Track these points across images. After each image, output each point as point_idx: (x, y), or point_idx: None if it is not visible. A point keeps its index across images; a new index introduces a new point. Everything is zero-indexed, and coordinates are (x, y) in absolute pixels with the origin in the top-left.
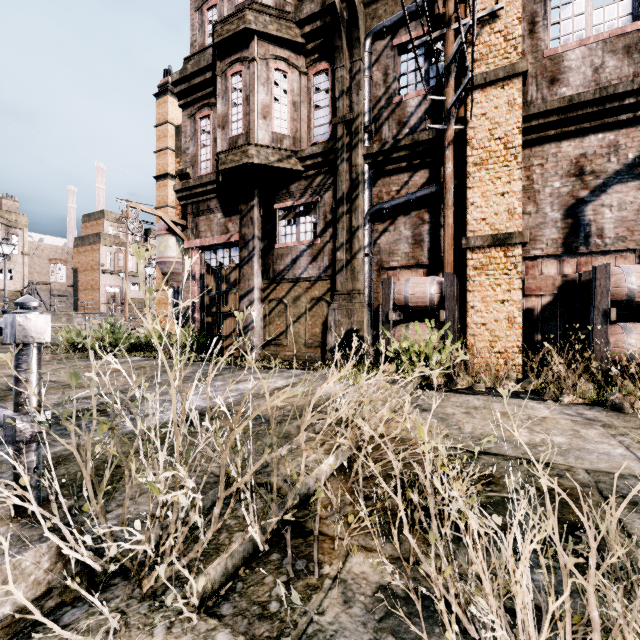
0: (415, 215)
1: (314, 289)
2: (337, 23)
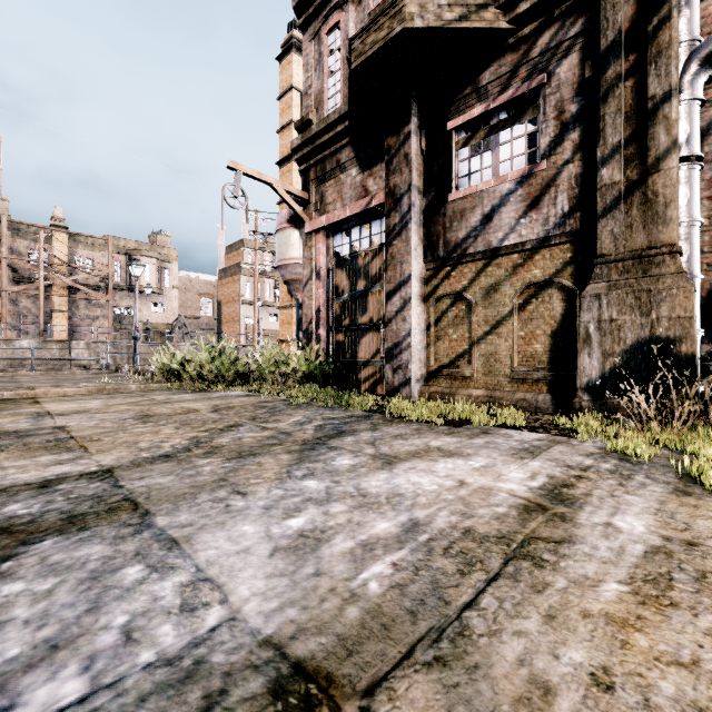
0: None
1: (531, 266)
2: None
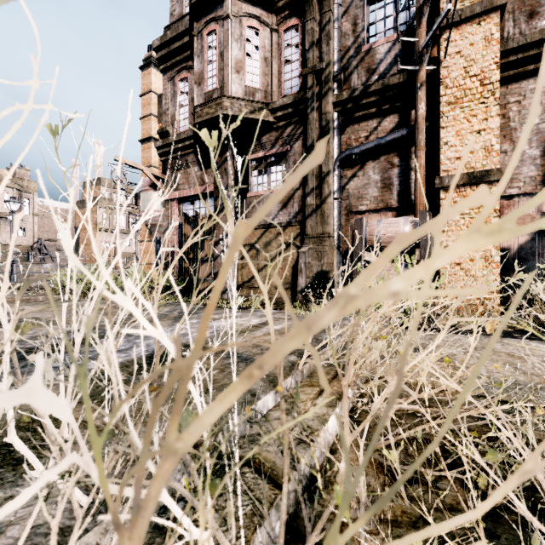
0: (384, 159)
1: (284, 234)
2: None
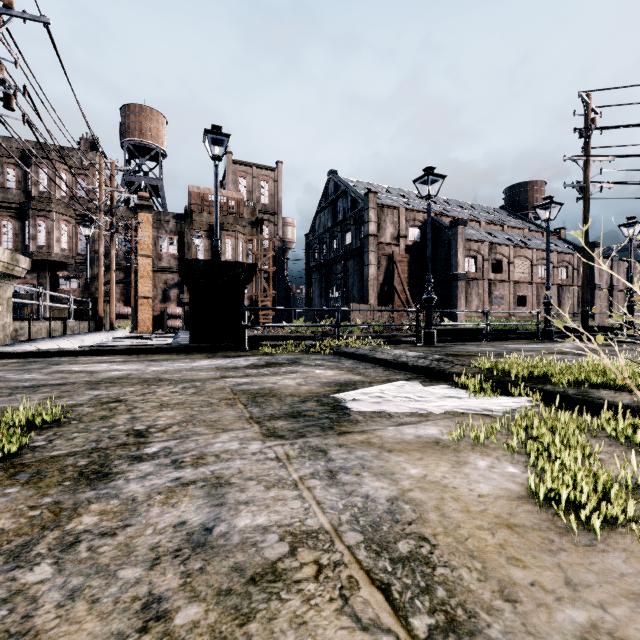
0: (122, 286)
1: None
2: (93, 220)
